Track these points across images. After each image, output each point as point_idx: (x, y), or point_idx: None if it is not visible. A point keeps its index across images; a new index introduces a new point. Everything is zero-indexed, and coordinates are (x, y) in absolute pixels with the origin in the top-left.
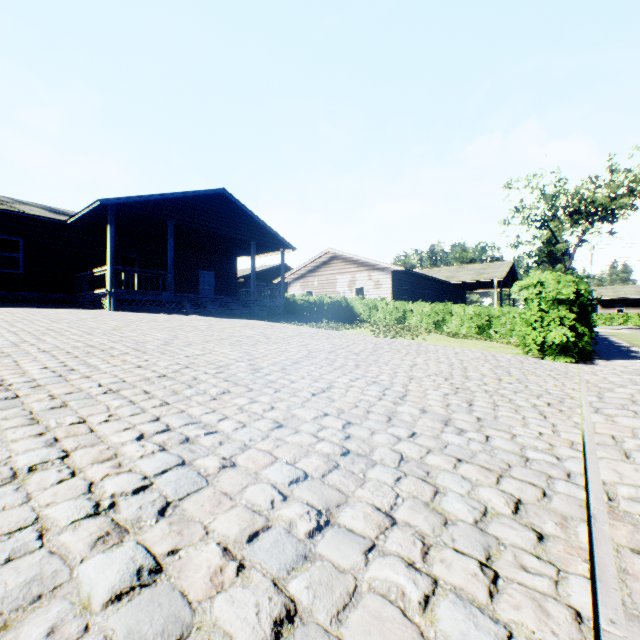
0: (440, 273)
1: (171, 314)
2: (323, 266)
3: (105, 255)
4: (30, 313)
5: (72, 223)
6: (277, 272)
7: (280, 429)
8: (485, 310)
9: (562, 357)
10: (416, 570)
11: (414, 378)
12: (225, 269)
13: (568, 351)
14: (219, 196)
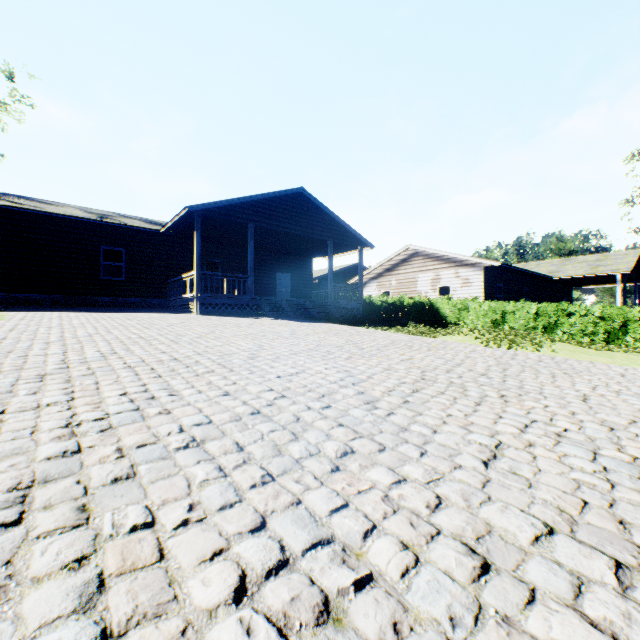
0: (539, 267)
1: (251, 318)
2: (402, 264)
3: (192, 261)
4: (128, 318)
5: (164, 232)
6: (351, 272)
7: (492, 579)
8: (618, 311)
9: None
10: None
11: (615, 427)
12: (301, 271)
13: None
14: (296, 196)
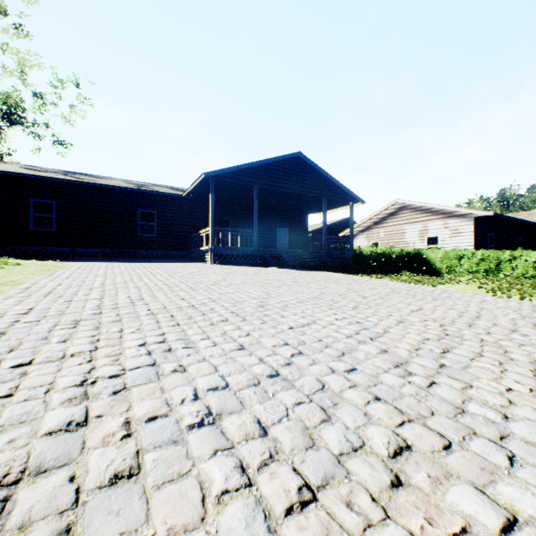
0: (532, 216)
1: (256, 266)
2: (389, 217)
3: (207, 219)
4: (157, 267)
5: (186, 196)
6: (340, 226)
7: None
8: None
9: None
10: None
11: None
12: (297, 225)
13: None
14: (294, 160)
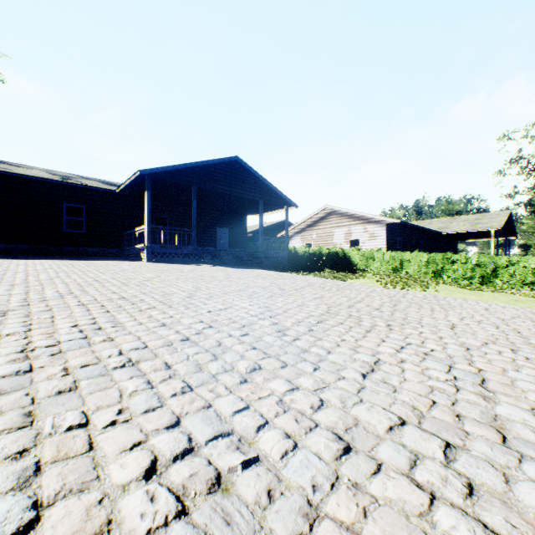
0: (431, 224)
1: (194, 265)
2: (321, 221)
3: (144, 217)
4: (86, 265)
5: (120, 192)
6: (279, 227)
7: (350, 457)
8: (490, 260)
9: None
10: None
11: (471, 348)
12: (237, 226)
13: None
14: (233, 163)
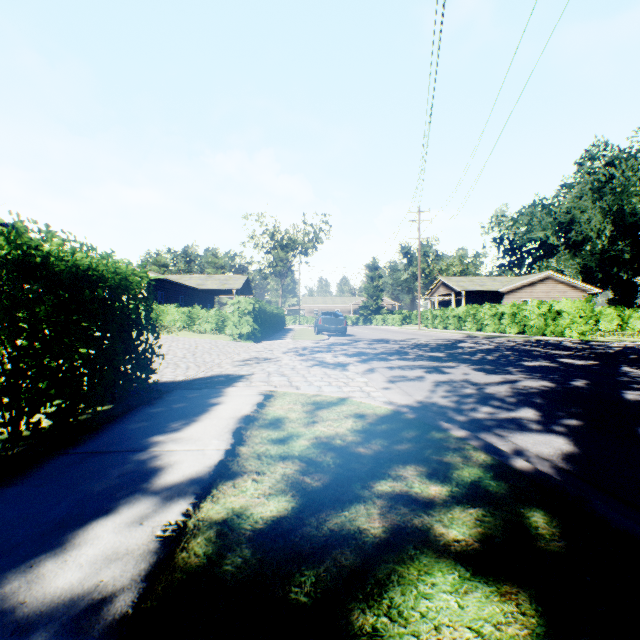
0: (193, 280)
1: None
2: None
3: None
4: None
5: None
6: None
7: None
8: (223, 314)
9: (249, 340)
10: (174, 369)
11: (172, 350)
12: None
13: (251, 337)
14: None
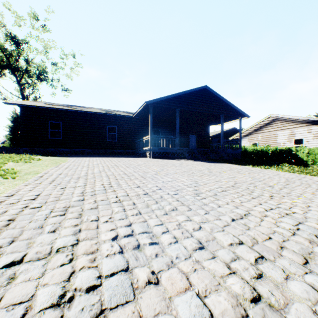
0: None
1: (178, 160)
2: (265, 126)
3: (147, 130)
4: (118, 161)
5: (134, 116)
6: (229, 133)
7: None
8: None
9: None
10: None
11: None
12: (202, 133)
13: None
14: (202, 91)
